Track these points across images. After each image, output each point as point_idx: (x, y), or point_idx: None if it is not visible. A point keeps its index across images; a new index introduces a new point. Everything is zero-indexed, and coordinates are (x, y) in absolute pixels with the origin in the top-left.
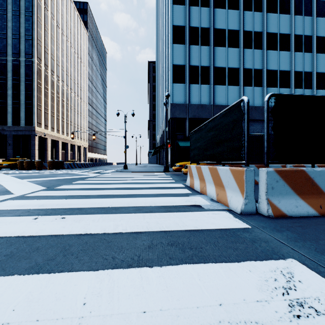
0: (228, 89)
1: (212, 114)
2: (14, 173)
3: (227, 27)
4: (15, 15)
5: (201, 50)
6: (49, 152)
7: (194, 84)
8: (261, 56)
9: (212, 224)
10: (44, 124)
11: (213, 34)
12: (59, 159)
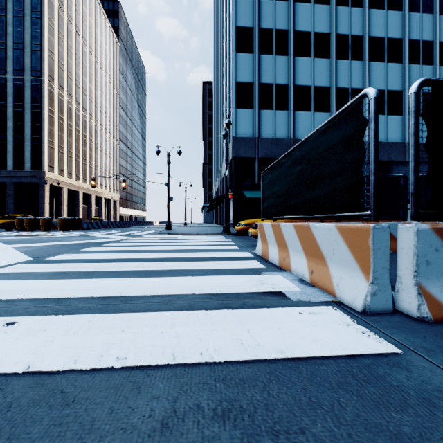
0: (314, 117)
1: None
2: (5, 236)
3: (313, 28)
4: (17, 17)
5: (277, 61)
6: (65, 206)
7: (266, 110)
8: (362, 69)
9: (313, 341)
10: (58, 168)
11: (293, 39)
12: (79, 217)
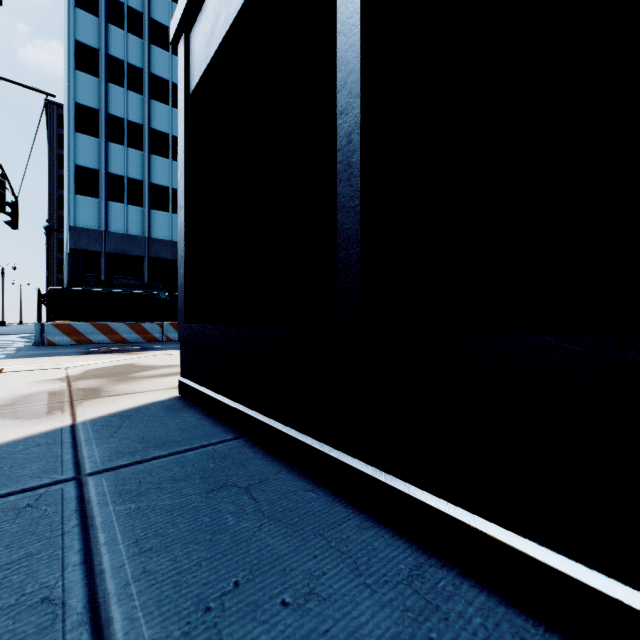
0: (173, 218)
1: (146, 250)
2: None
3: (171, 131)
4: None
5: (130, 153)
6: None
7: (116, 202)
8: None
9: (3, 347)
10: None
11: (149, 136)
12: None
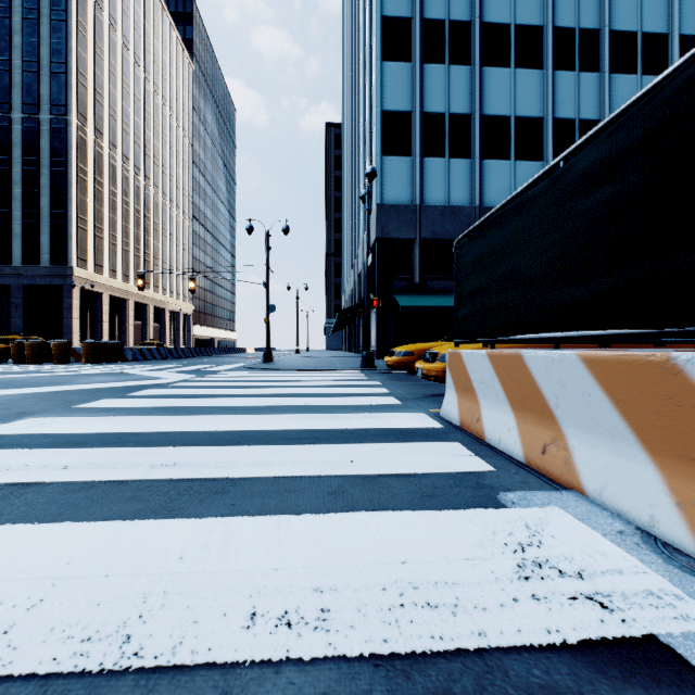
0: (516, 169)
1: None
2: None
3: (513, 18)
4: (29, 20)
5: (452, 74)
6: (105, 323)
7: (433, 158)
8: (598, 87)
9: None
10: (95, 262)
11: (480, 37)
12: (129, 340)
